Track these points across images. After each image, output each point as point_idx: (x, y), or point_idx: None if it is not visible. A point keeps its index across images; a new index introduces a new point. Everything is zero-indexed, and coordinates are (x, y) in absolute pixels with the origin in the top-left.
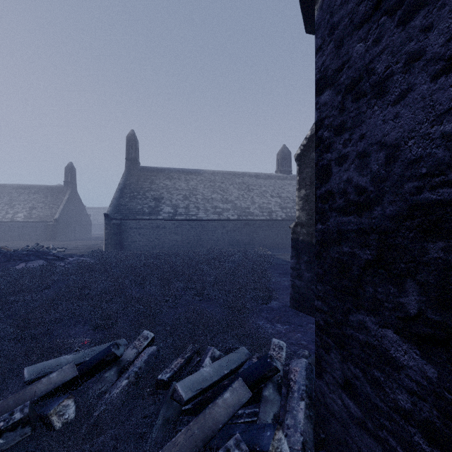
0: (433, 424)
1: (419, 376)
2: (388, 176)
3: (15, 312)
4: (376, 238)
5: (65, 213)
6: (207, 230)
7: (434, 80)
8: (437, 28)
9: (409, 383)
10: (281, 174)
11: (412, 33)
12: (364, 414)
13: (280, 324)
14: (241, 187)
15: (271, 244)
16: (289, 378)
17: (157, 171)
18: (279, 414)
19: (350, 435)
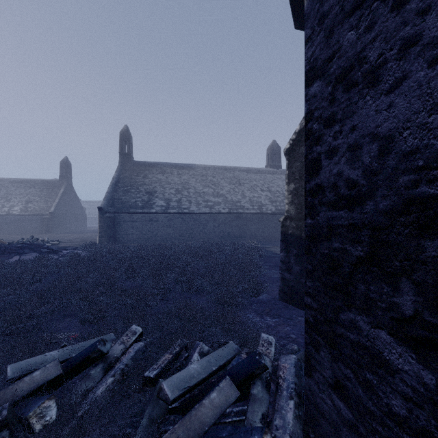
0: (430, 434)
1: (415, 381)
2: (381, 169)
3: (5, 306)
4: (369, 234)
5: (60, 207)
6: (199, 223)
7: (432, 65)
8: (435, 10)
9: (404, 388)
10: (271, 168)
11: (407, 17)
12: (355, 417)
13: (269, 317)
14: (232, 181)
15: (261, 236)
16: (278, 375)
17: (150, 166)
18: (267, 413)
19: (341, 437)
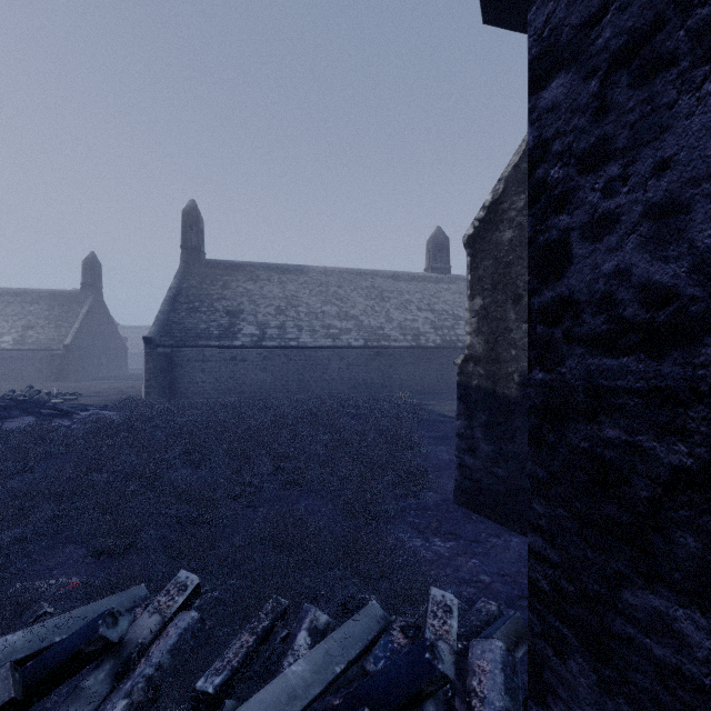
0: None
1: None
2: None
3: None
4: None
5: (82, 336)
6: (314, 364)
7: None
8: None
9: None
10: (434, 273)
11: None
12: None
13: (439, 539)
14: (371, 294)
15: (418, 385)
16: (470, 687)
17: (234, 268)
18: None
19: None
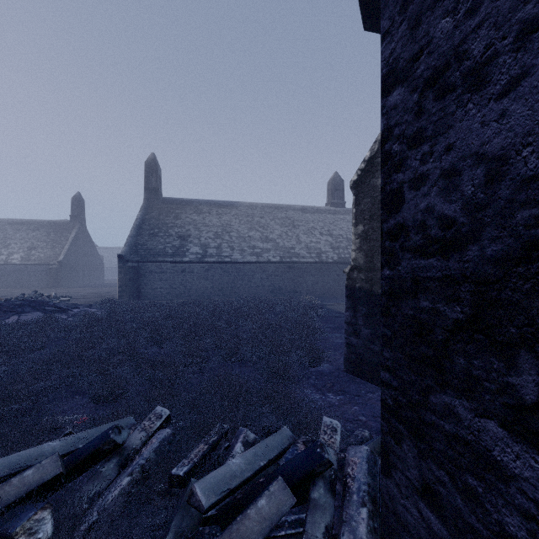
0: None
1: None
2: (489, 202)
3: None
4: (471, 289)
5: (71, 254)
6: (243, 275)
7: None
8: None
9: (523, 501)
10: (332, 207)
11: None
12: (451, 535)
13: (332, 394)
14: (285, 223)
15: (320, 291)
16: (346, 472)
17: (183, 204)
18: (332, 525)
19: None
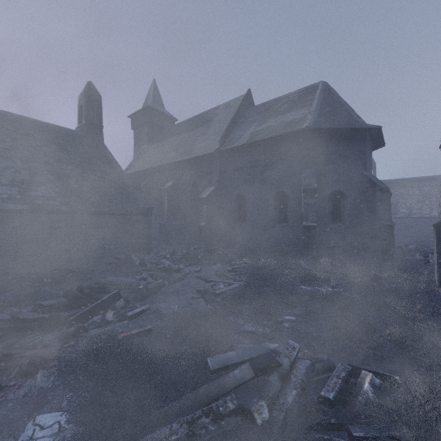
0: None
1: None
2: None
3: None
4: None
5: None
6: None
7: None
8: None
9: None
10: None
11: None
12: None
13: None
14: None
15: None
16: None
17: (392, 183)
18: None
19: None
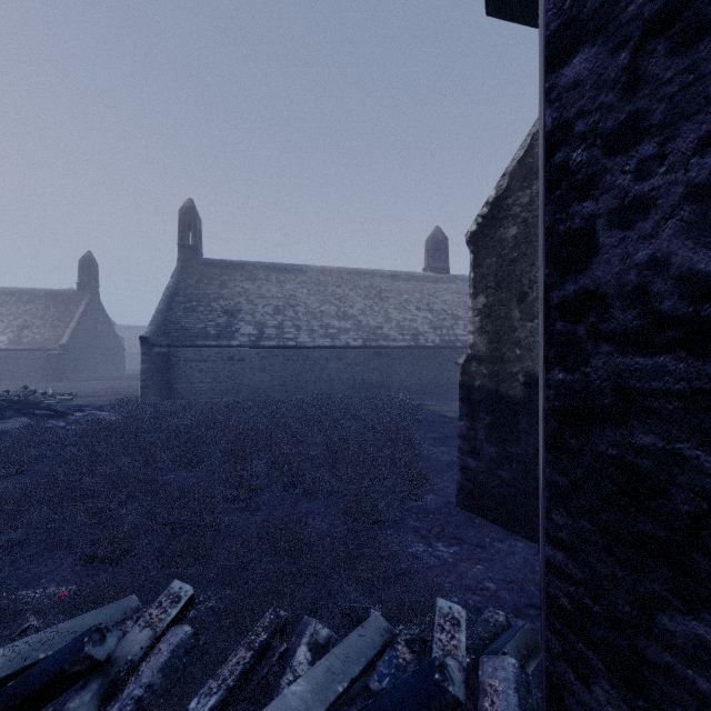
0: None
1: None
2: None
3: None
4: None
5: (79, 335)
6: (313, 364)
7: None
8: None
9: None
10: (432, 273)
11: None
12: None
13: (442, 543)
14: (369, 294)
15: (417, 385)
16: (482, 709)
17: (232, 268)
18: None
19: None
